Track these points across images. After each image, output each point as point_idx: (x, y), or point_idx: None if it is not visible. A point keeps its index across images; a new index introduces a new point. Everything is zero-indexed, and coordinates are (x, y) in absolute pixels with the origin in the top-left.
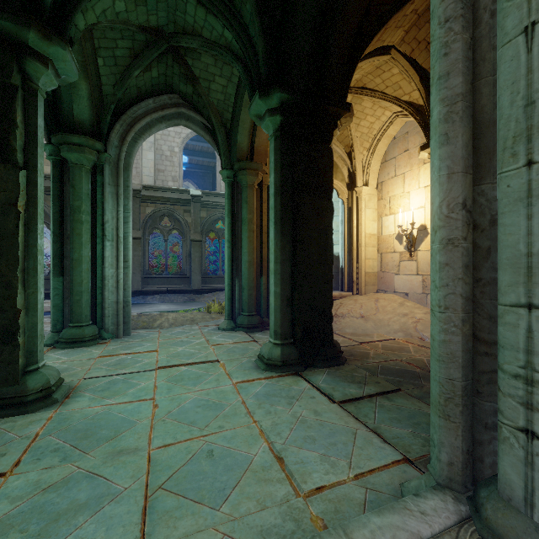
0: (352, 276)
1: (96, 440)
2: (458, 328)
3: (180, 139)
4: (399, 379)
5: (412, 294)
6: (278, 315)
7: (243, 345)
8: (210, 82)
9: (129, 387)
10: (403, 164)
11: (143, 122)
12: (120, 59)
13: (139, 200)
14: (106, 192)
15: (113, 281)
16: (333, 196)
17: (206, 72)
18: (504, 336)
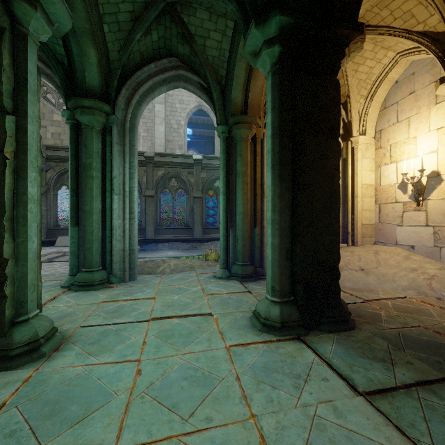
0: (347, 228)
1: (60, 421)
2: None
3: (185, 114)
4: (436, 358)
5: (419, 247)
6: (276, 269)
7: (237, 296)
8: (206, 38)
9: (118, 342)
10: (408, 108)
11: (146, 86)
12: (123, 24)
13: (152, 165)
14: (114, 150)
15: (120, 231)
16: None
17: (201, 28)
18: None
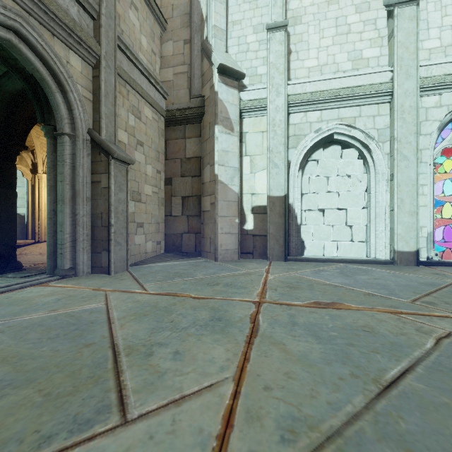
0: (35, 229)
1: None
2: (52, 238)
3: None
4: None
5: None
6: None
7: None
8: None
9: None
10: None
11: None
12: None
13: None
14: None
15: None
16: (19, 172)
17: None
18: (58, 237)
